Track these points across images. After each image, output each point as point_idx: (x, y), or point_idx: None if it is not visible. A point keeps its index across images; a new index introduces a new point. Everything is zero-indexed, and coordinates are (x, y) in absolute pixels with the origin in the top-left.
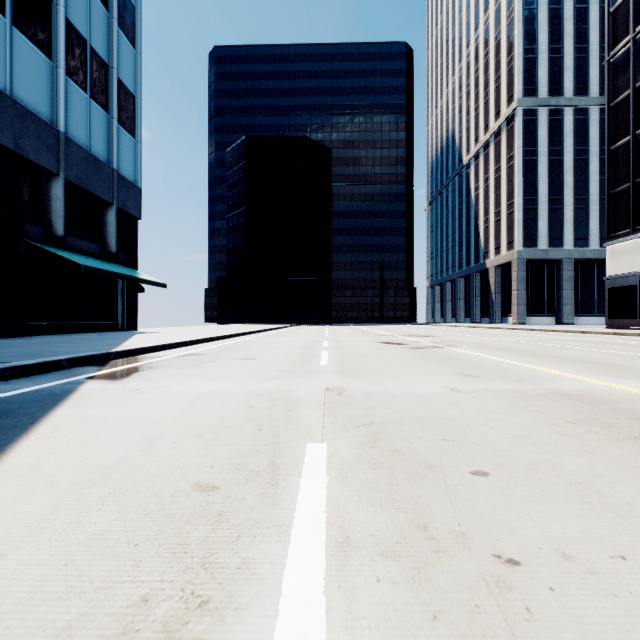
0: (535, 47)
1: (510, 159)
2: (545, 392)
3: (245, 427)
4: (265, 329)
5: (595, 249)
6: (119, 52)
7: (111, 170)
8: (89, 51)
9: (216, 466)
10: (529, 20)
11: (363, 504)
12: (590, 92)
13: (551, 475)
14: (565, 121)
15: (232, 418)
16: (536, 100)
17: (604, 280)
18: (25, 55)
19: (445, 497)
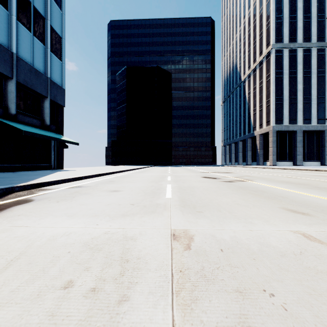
0: (282, 16)
1: (268, 77)
2: None
3: None
4: (135, 168)
5: (314, 125)
6: (51, 11)
7: (46, 78)
8: (32, 8)
9: None
10: (278, 1)
11: None
12: (312, 40)
13: None
14: (298, 56)
15: None
16: (282, 44)
17: (319, 142)
18: None
19: None
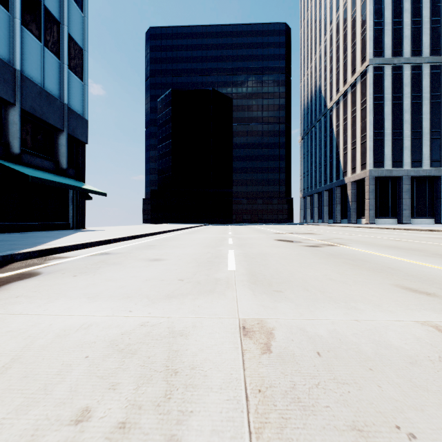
0: (382, 21)
1: (363, 103)
2: None
3: None
4: (183, 228)
5: (427, 169)
6: (69, 13)
7: (62, 104)
8: (43, 9)
9: None
10: (378, 1)
11: None
12: (423, 53)
13: None
14: (404, 75)
15: None
16: (383, 59)
17: (433, 191)
18: None
19: None
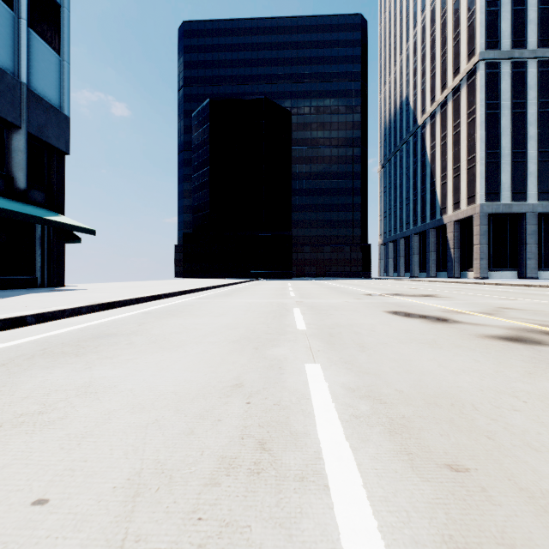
0: None
1: (471, 113)
2: None
3: None
4: (219, 285)
5: None
6: None
7: (17, 83)
8: None
9: None
10: None
11: None
12: None
13: None
14: (529, 73)
15: None
16: (499, 53)
17: None
18: None
19: None
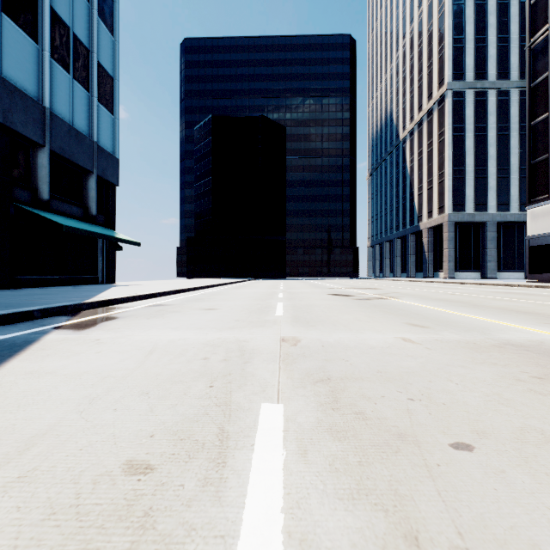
0: (463, 37)
1: (441, 135)
2: (497, 343)
3: (197, 383)
4: (227, 282)
5: (515, 213)
6: (99, 39)
7: (92, 142)
8: (72, 37)
9: (156, 435)
10: (457, 14)
11: (329, 496)
12: (511, 76)
13: (547, 449)
14: (489, 102)
15: (185, 372)
16: (464, 83)
17: (523, 240)
18: (13, 38)
19: (430, 484)
